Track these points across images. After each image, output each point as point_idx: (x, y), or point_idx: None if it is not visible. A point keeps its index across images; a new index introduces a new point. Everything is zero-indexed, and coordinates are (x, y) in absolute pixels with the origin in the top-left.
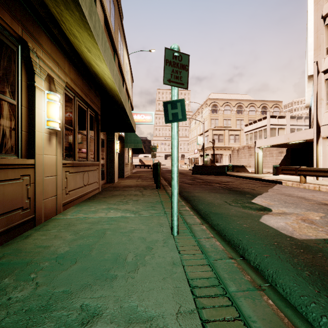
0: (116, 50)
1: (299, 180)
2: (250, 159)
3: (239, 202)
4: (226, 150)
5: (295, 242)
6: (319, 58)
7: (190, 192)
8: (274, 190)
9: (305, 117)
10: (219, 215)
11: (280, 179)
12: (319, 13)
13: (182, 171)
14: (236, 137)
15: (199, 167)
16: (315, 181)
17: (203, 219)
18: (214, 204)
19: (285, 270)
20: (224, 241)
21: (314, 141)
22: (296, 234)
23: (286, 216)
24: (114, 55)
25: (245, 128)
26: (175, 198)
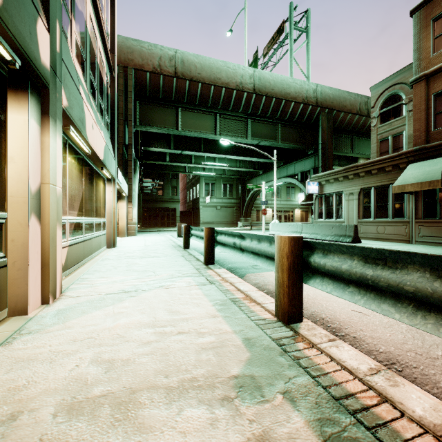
0: None
1: None
2: None
3: None
4: None
5: None
6: None
7: None
8: None
9: None
10: None
11: None
12: None
13: None
14: None
15: None
16: None
17: None
18: None
19: None
20: None
21: None
22: None
23: None
24: None
25: None
26: None
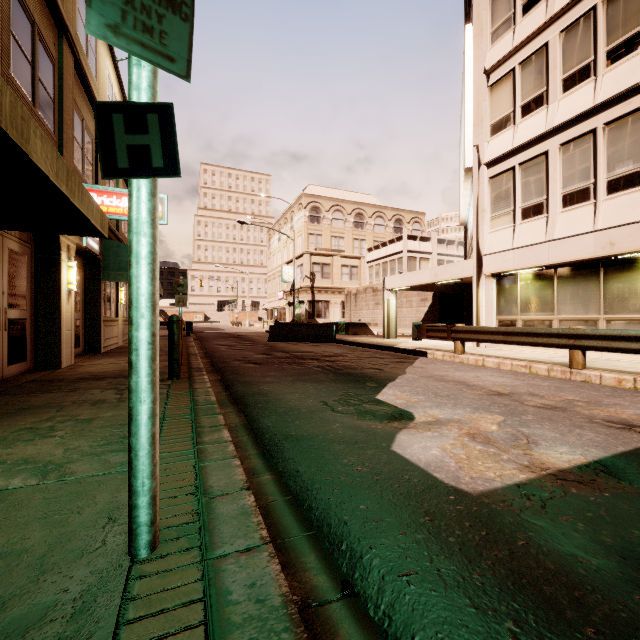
0: (64, 28)
1: (452, 348)
2: (376, 311)
3: (352, 402)
4: (336, 295)
5: (467, 505)
6: (480, 141)
7: (252, 383)
8: (417, 370)
9: (458, 242)
10: (304, 443)
11: (424, 347)
12: (481, 64)
13: (250, 336)
14: (352, 270)
15: (282, 326)
16: (477, 350)
17: (266, 458)
18: (299, 412)
19: (458, 633)
20: (305, 528)
21: (474, 281)
22: (465, 480)
23: (441, 428)
24: (58, 39)
25: (368, 255)
26: (139, 432)
